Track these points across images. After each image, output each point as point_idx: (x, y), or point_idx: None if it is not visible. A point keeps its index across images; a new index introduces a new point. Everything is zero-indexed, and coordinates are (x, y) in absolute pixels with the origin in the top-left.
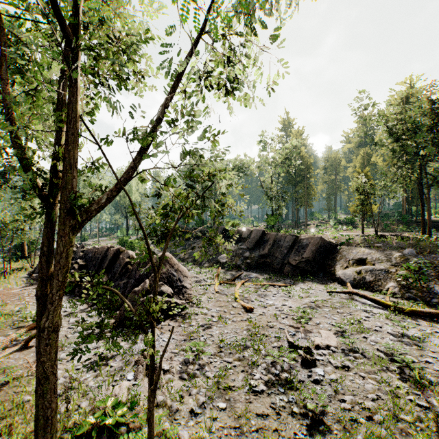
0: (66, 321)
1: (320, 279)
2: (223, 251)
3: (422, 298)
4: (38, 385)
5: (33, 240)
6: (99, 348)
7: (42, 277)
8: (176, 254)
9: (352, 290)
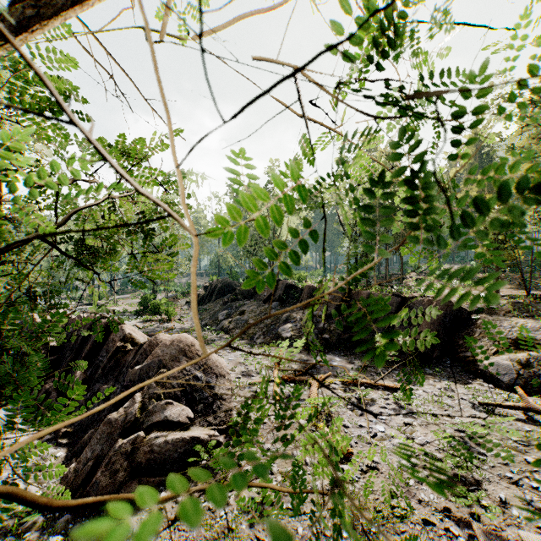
0: None
1: (449, 371)
2: (287, 319)
3: None
4: None
5: (20, 300)
6: None
7: None
8: (218, 322)
9: (533, 405)
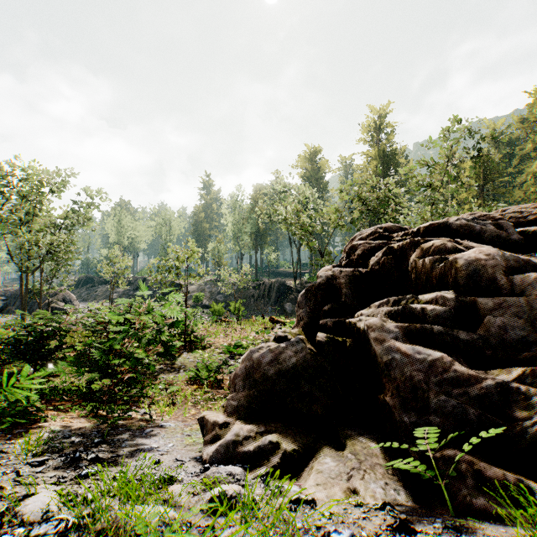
0: (6, 318)
1: None
2: (116, 292)
3: (197, 305)
4: (24, 303)
5: None
6: (28, 320)
7: (21, 284)
8: (82, 297)
9: None
